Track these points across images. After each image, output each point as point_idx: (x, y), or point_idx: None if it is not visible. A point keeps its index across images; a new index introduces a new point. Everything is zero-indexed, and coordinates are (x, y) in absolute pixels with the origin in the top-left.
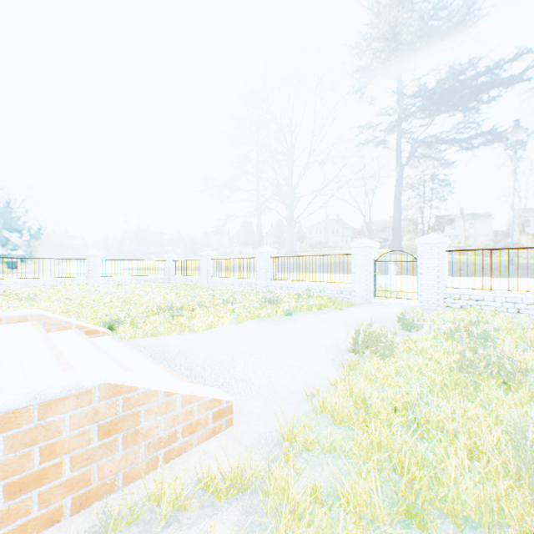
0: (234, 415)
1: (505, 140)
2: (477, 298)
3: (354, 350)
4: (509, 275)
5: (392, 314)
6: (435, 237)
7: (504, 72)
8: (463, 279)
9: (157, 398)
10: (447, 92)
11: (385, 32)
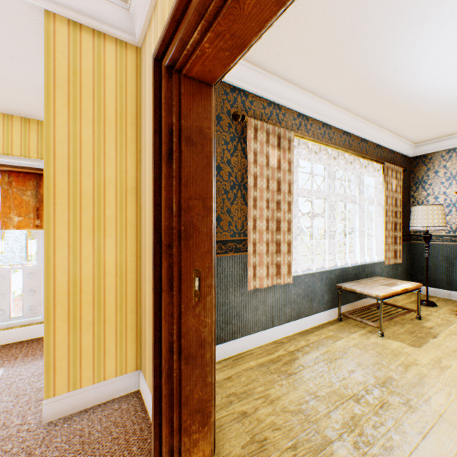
0: None
1: None
2: None
3: None
4: None
5: None
6: None
7: None
8: None
9: None
10: None
11: None
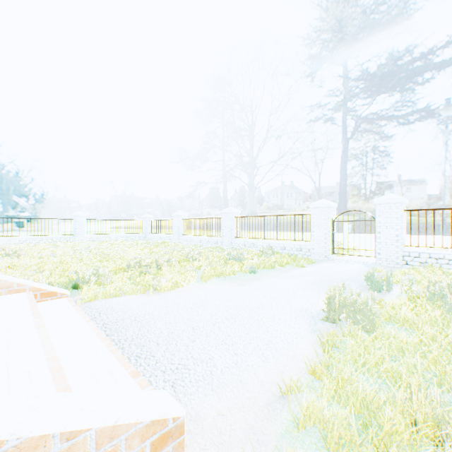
0: (187, 429)
1: (441, 114)
2: (438, 256)
3: (327, 318)
4: (445, 233)
5: (355, 272)
6: (393, 197)
7: (441, 53)
8: (406, 236)
9: (45, 448)
10: (390, 72)
11: (335, 21)
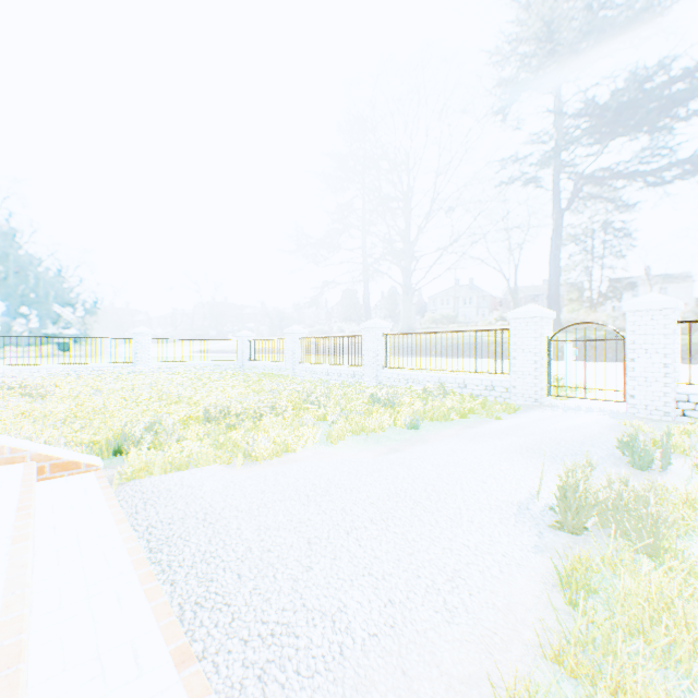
0: None
1: None
2: None
3: (563, 523)
4: None
5: (594, 429)
6: (659, 299)
7: None
8: None
9: None
10: (634, 99)
11: (543, 21)
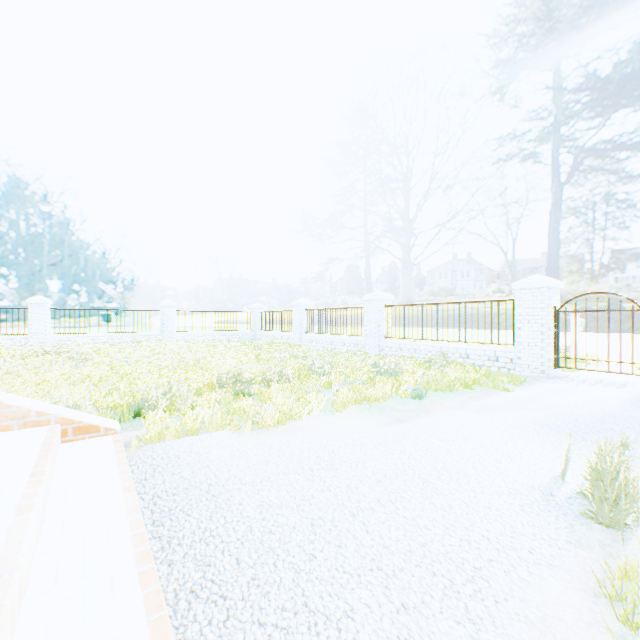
0: None
1: None
2: None
3: (596, 516)
4: None
5: (613, 404)
6: None
7: None
8: None
9: None
10: None
11: None
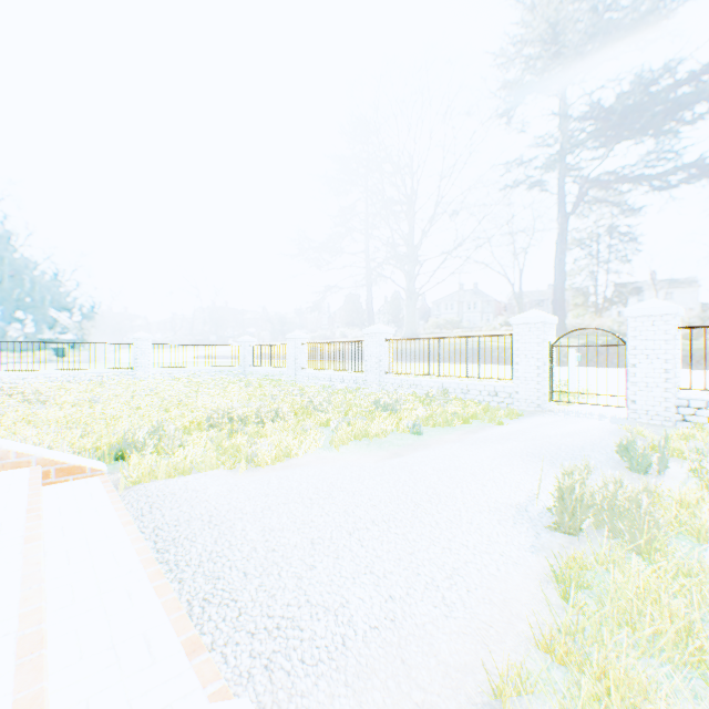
0: None
1: None
2: None
3: (559, 524)
4: None
5: (595, 434)
6: (660, 305)
7: None
8: None
9: None
10: (639, 103)
11: (547, 23)
